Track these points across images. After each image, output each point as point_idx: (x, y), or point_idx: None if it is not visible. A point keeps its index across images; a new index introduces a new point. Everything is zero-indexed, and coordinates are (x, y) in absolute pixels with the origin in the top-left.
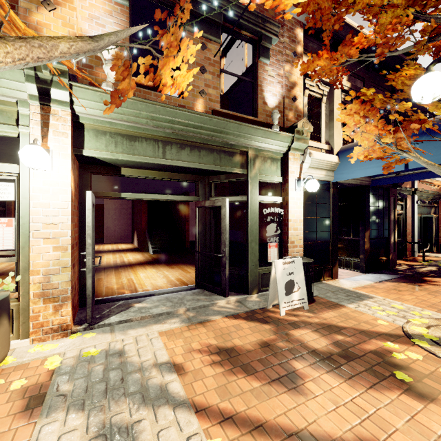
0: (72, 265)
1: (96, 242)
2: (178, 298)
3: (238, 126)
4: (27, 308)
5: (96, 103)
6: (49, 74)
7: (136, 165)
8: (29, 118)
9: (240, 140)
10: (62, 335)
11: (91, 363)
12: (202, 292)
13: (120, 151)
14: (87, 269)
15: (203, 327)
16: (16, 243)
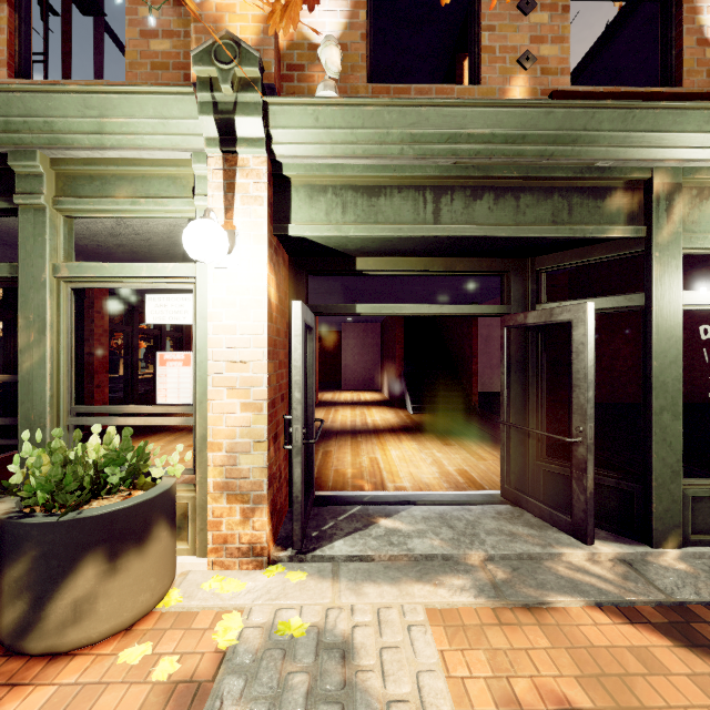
0: (272, 437)
1: (330, 387)
2: (466, 522)
3: (626, 114)
4: (206, 505)
5: (307, 130)
6: (231, 90)
7: (381, 249)
8: (208, 181)
9: (627, 152)
10: (254, 565)
11: (288, 659)
12: (520, 515)
13: (351, 221)
14: (294, 448)
15: (536, 625)
16: (194, 394)
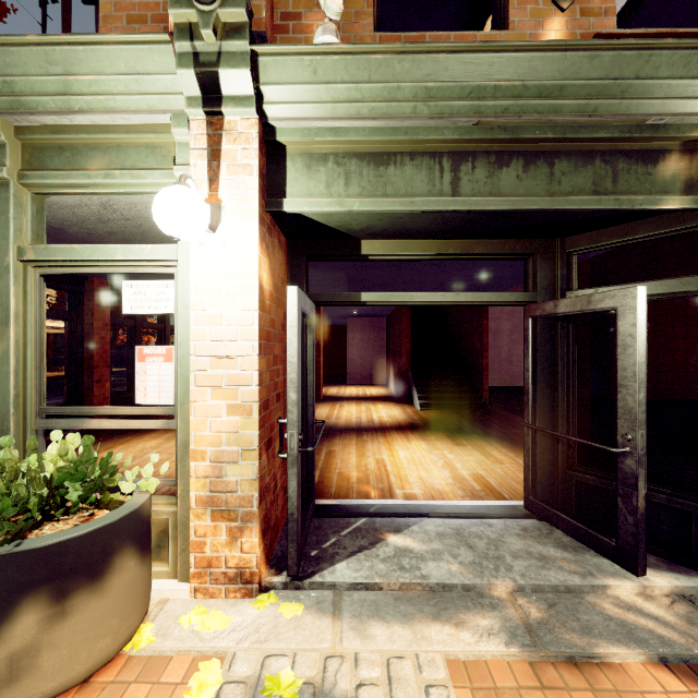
0: (264, 444)
1: (336, 381)
2: (487, 540)
3: (689, 56)
4: (189, 522)
5: (304, 86)
6: (213, 37)
7: (389, 228)
8: (190, 148)
9: (687, 104)
10: (242, 593)
11: None
12: (549, 532)
13: (355, 194)
14: (289, 457)
15: (588, 690)
16: (176, 394)
